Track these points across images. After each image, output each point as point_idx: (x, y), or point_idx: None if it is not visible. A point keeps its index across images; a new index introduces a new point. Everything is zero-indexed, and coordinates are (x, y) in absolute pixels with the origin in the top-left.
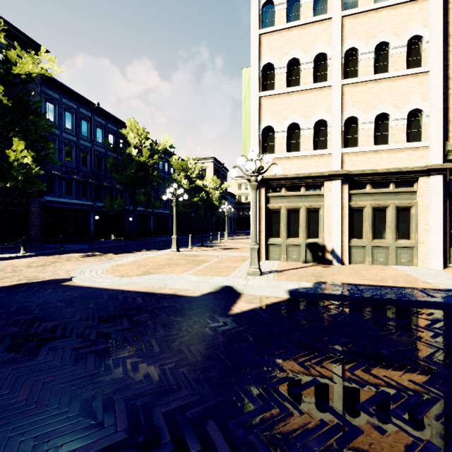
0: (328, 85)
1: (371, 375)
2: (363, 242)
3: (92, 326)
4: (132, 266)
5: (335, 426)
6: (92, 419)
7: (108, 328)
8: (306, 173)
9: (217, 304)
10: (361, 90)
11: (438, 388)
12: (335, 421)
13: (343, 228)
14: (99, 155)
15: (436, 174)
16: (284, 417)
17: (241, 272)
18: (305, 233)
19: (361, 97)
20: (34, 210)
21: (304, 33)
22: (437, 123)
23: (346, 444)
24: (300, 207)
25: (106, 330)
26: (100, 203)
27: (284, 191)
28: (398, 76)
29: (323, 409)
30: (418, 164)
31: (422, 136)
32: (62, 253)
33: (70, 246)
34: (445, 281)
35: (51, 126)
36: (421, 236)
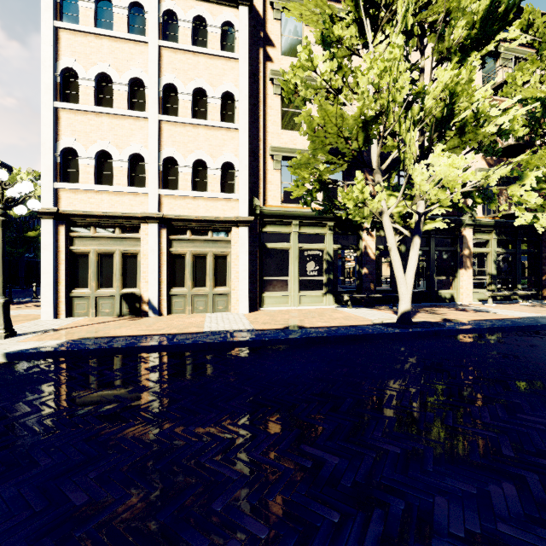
0: (143, 116)
1: None
2: (184, 291)
3: None
4: None
5: None
6: None
7: None
8: (116, 212)
9: None
10: (180, 131)
11: None
12: None
13: (162, 276)
14: None
15: (243, 225)
16: None
17: None
18: (120, 282)
19: (180, 139)
20: None
21: (117, 48)
22: (244, 178)
23: None
24: (114, 251)
25: None
26: None
27: (94, 231)
28: (214, 126)
29: None
30: (231, 215)
31: (235, 189)
32: None
33: None
34: (221, 324)
35: None
36: (233, 284)
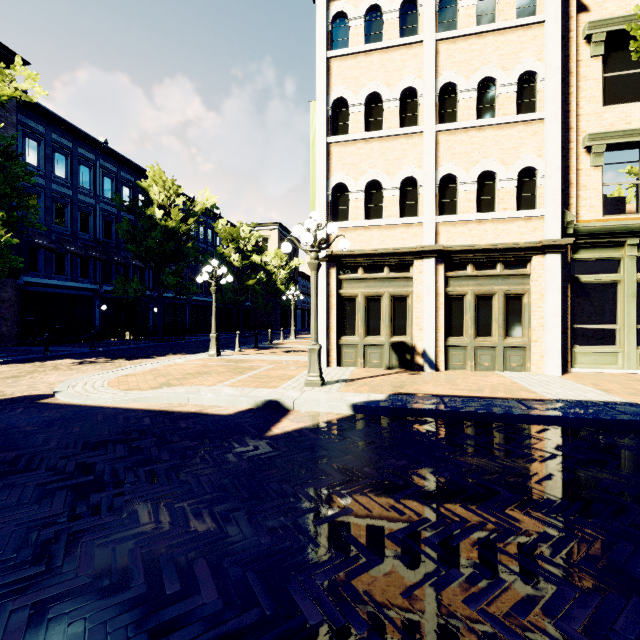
0: (418, 130)
1: (418, 501)
2: (463, 341)
3: (72, 456)
4: (147, 376)
5: (352, 557)
6: (47, 565)
7: (94, 457)
8: (389, 248)
9: (253, 424)
10: (461, 140)
11: (491, 512)
12: (355, 552)
13: (438, 322)
14: (108, 217)
15: (553, 252)
16: (294, 551)
17: (297, 383)
18: (389, 329)
19: (461, 149)
20: (6, 297)
21: (388, 60)
22: (554, 186)
23: (358, 576)
24: (382, 294)
25: (91, 459)
26: (109, 286)
27: (362, 272)
28: (507, 123)
29: (345, 541)
30: (531, 239)
31: (537, 203)
32: (47, 360)
33: (62, 349)
34: (555, 390)
35: (29, 173)
36: (535, 333)
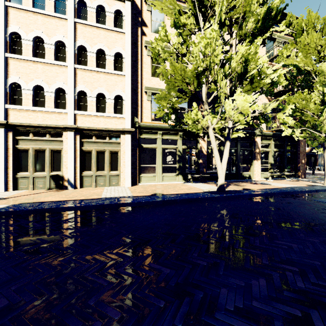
0: (65, 64)
1: None
2: (91, 173)
3: None
4: None
5: None
6: None
7: None
8: (47, 124)
9: None
10: (88, 75)
11: None
12: None
13: (77, 164)
14: None
15: (128, 133)
16: None
17: None
18: (49, 168)
19: (88, 80)
20: None
21: (47, 21)
22: (128, 105)
23: None
24: (45, 148)
25: None
26: None
27: (32, 135)
28: (110, 73)
29: None
30: (120, 127)
31: (123, 111)
32: None
33: None
34: (113, 193)
35: None
36: (121, 169)
